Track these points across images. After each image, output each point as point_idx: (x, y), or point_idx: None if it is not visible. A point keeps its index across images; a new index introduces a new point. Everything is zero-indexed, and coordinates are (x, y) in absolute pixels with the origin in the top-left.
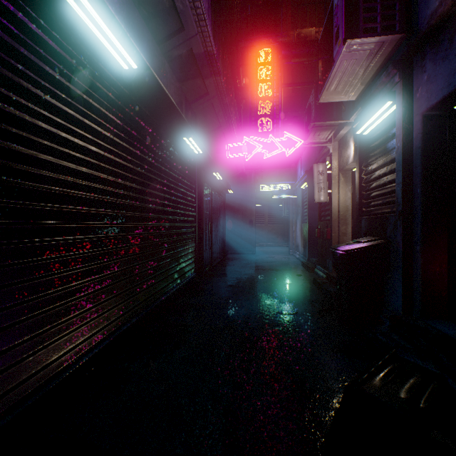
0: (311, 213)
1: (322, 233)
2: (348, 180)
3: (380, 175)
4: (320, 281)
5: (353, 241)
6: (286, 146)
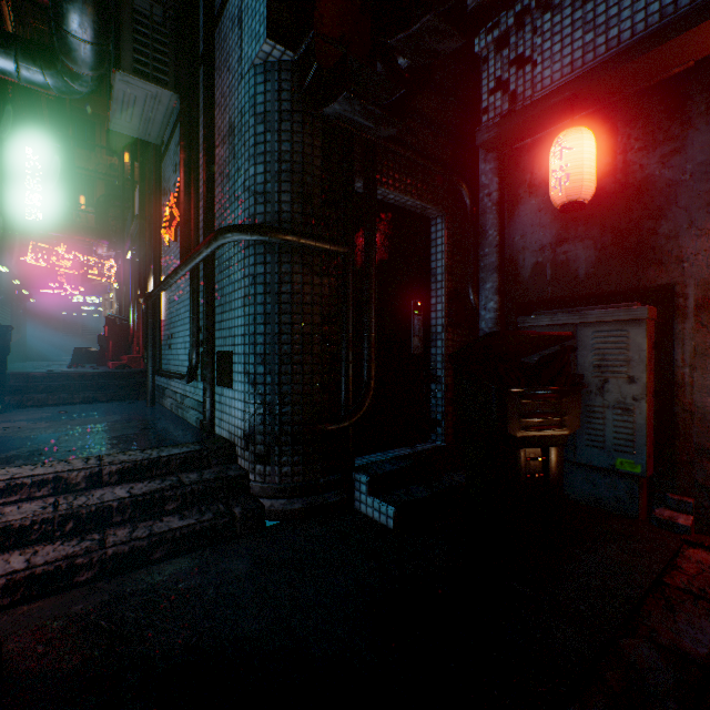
0: None
1: None
2: None
3: None
4: None
5: None
6: (76, 291)
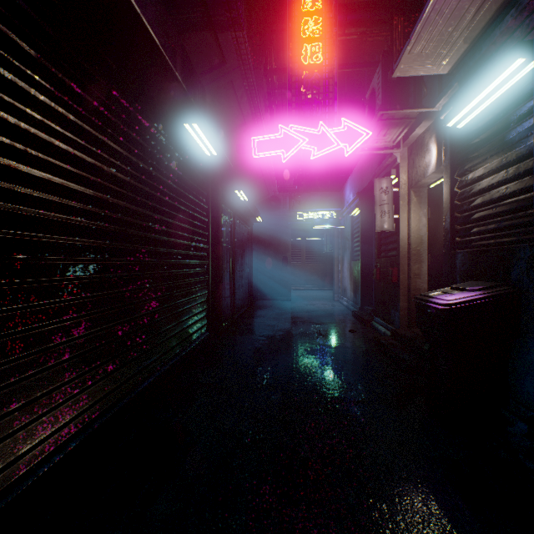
0: (364, 247)
1: (383, 274)
2: (422, 201)
3: (492, 184)
4: (386, 342)
5: (452, 287)
6: (345, 140)
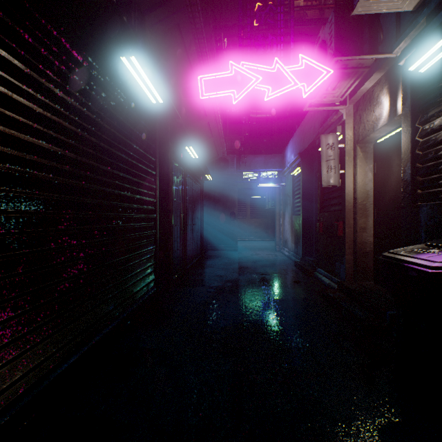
0: (305, 203)
1: (326, 227)
2: (368, 156)
3: None
4: (335, 296)
5: (429, 244)
6: (303, 79)
